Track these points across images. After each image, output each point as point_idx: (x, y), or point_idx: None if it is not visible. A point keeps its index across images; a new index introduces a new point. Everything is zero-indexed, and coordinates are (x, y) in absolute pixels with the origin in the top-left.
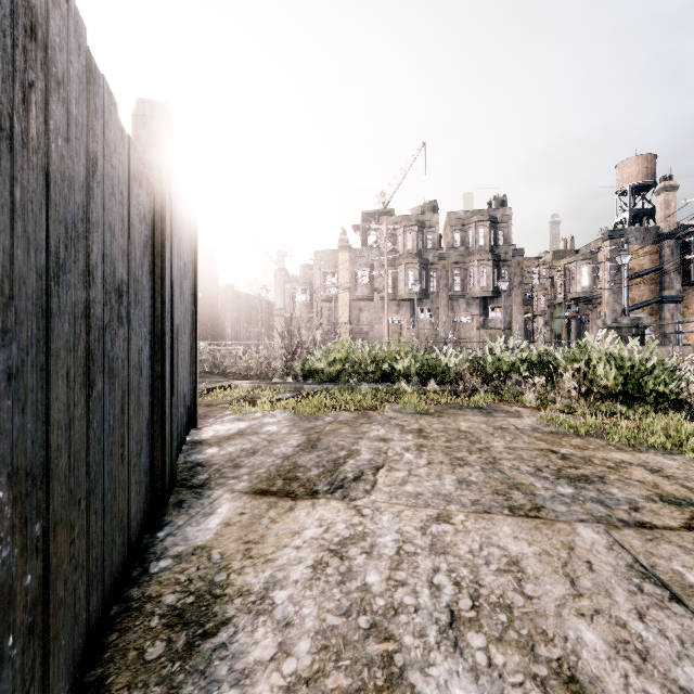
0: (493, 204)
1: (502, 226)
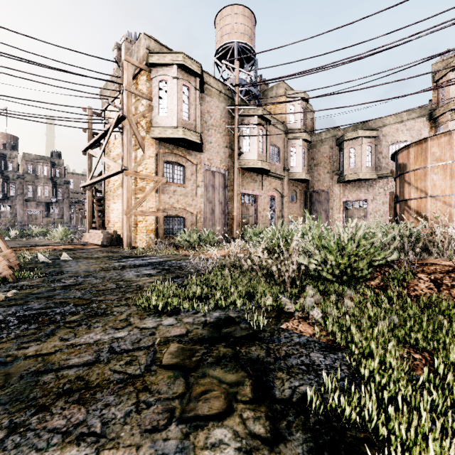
0: (54, 154)
1: (59, 167)
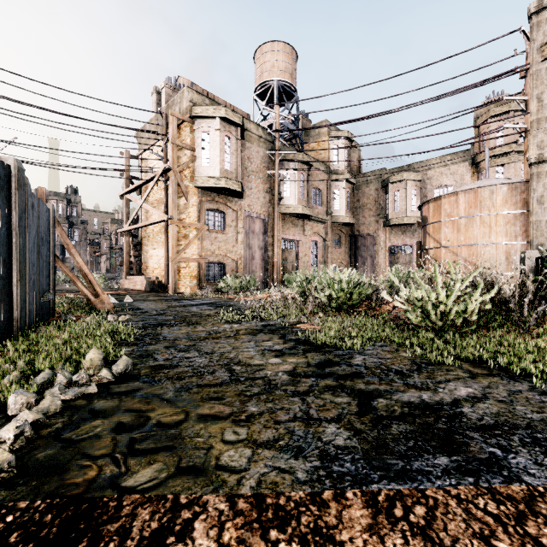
0: (70, 190)
1: (75, 205)
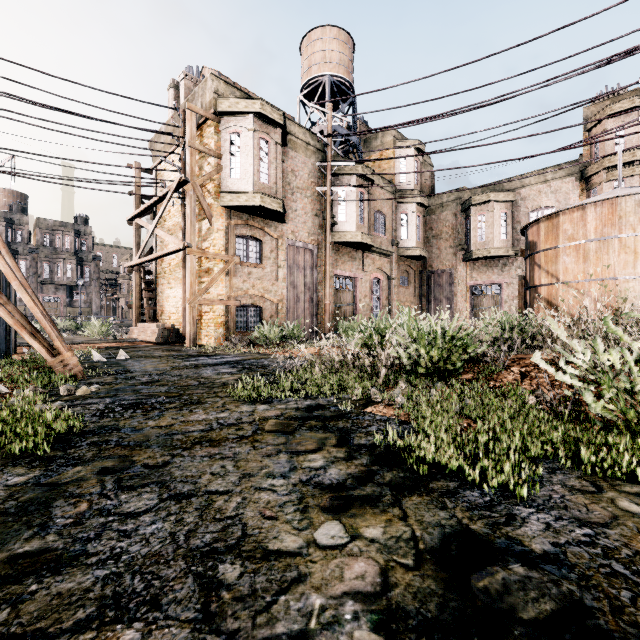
0: (79, 220)
1: (85, 237)
